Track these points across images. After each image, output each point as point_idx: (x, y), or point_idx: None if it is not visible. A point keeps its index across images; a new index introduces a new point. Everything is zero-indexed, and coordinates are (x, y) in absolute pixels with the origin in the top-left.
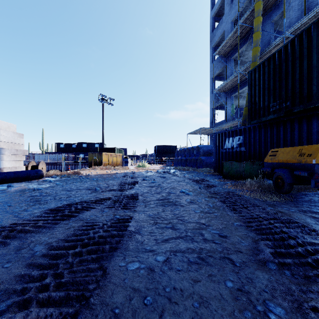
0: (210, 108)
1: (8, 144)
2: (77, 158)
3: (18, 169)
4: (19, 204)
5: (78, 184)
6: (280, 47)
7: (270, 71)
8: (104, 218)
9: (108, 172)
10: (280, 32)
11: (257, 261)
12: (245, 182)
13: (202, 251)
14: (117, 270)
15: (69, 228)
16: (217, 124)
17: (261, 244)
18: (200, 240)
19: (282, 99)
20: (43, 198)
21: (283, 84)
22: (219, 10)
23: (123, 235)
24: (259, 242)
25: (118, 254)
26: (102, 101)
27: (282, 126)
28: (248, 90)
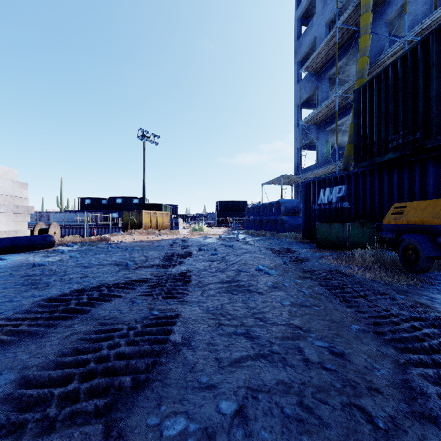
0: (295, 148)
1: (4, 198)
2: (108, 218)
3: (19, 234)
4: (4, 288)
5: (101, 257)
6: (405, 51)
7: (389, 87)
8: (133, 315)
9: (150, 238)
10: (396, 37)
11: (418, 416)
12: (351, 253)
13: (305, 389)
14: (142, 437)
15: (70, 335)
16: (305, 170)
17: (414, 374)
18: (298, 362)
19: (408, 129)
20: (43, 279)
21: (410, 107)
22: (308, 8)
23: (160, 351)
24: (410, 370)
25: (149, 395)
26: (143, 138)
27: (408, 170)
28: (354, 118)
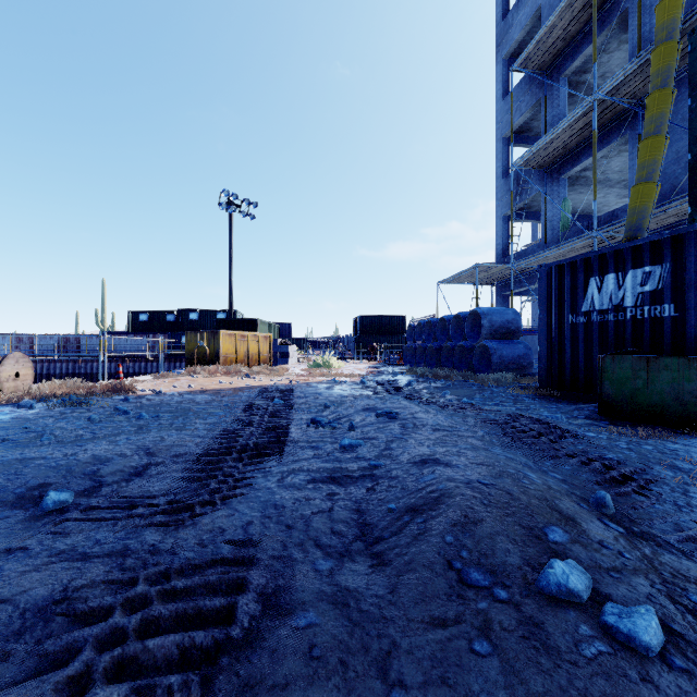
0: (497, 218)
1: None
2: (176, 345)
3: None
4: None
5: None
6: None
7: None
8: None
9: (224, 383)
10: None
11: None
12: None
13: None
14: None
15: None
16: (518, 256)
17: None
18: None
19: None
20: None
21: None
22: None
23: None
24: None
25: None
26: (229, 208)
27: None
28: (692, 99)
